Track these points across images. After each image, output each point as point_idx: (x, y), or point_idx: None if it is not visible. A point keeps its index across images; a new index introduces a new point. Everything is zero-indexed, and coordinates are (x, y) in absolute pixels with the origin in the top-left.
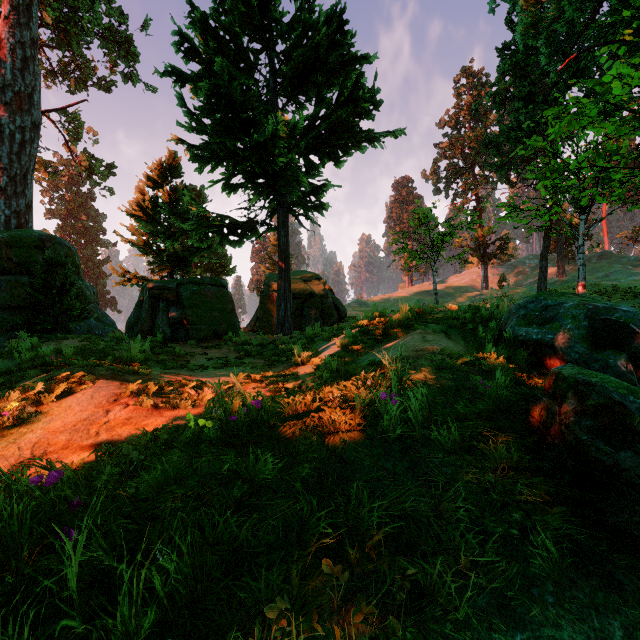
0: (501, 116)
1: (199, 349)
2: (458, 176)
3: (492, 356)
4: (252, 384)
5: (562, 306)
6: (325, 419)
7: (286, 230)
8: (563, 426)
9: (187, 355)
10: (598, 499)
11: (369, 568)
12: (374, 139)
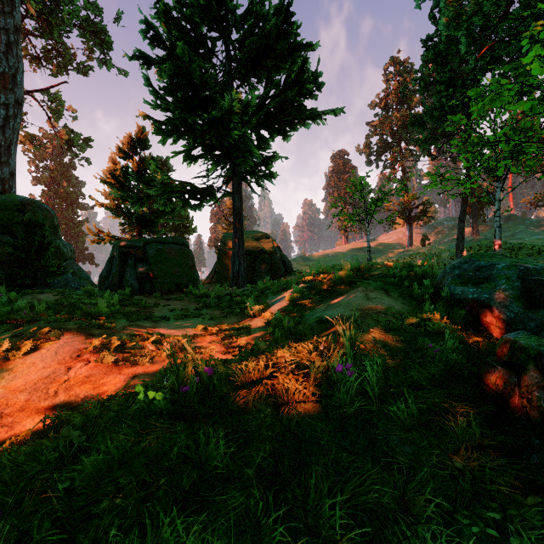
0: (425, 98)
1: (163, 301)
2: (387, 150)
3: (435, 317)
4: (208, 337)
5: (495, 267)
6: (278, 389)
7: (240, 195)
8: (525, 400)
9: (152, 306)
10: None
11: None
12: (317, 116)
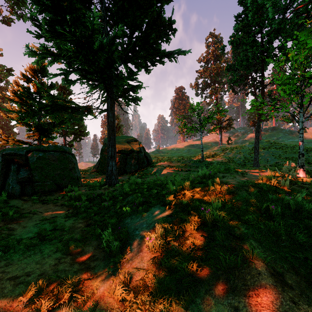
0: (234, 54)
1: (38, 204)
2: (207, 87)
3: None
4: None
5: None
6: None
7: (113, 113)
8: None
9: (20, 216)
10: None
11: None
12: (171, 55)
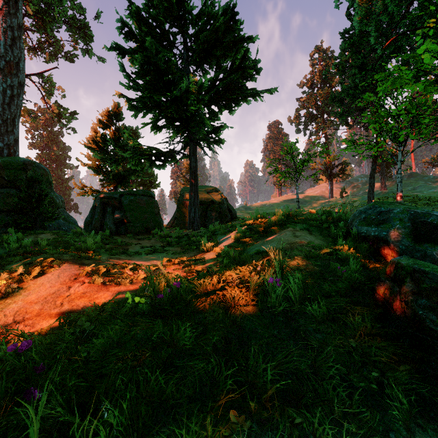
0: (342, 79)
1: (135, 240)
2: (312, 120)
3: (345, 248)
4: (172, 266)
5: (392, 212)
6: (227, 296)
7: (195, 157)
8: (403, 302)
9: (126, 244)
10: (433, 359)
11: (265, 416)
12: (256, 95)
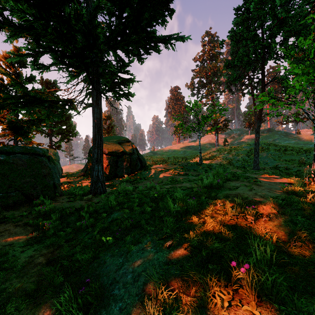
0: (233, 51)
1: None
2: (203, 87)
3: None
4: None
5: None
6: None
7: (99, 108)
8: None
9: None
10: None
11: None
12: (167, 41)
